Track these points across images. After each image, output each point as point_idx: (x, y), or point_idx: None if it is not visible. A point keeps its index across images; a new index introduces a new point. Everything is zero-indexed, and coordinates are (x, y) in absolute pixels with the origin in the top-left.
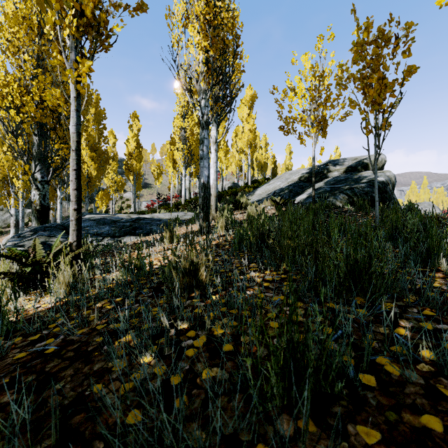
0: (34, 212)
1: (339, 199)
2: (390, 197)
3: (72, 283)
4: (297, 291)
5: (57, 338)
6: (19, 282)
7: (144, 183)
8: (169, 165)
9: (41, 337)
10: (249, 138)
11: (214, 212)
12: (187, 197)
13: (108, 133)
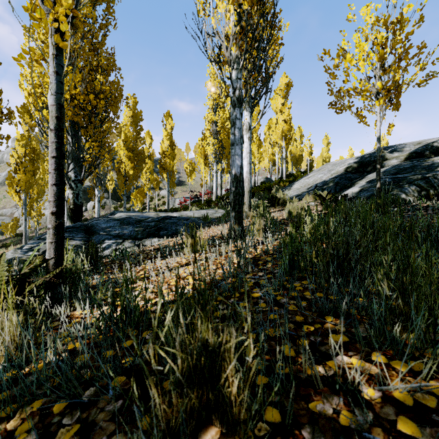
0: (68, 211)
1: (408, 192)
2: None
3: (15, 340)
4: None
5: None
6: None
7: (179, 180)
8: (201, 161)
9: None
10: (284, 130)
11: (247, 210)
12: (218, 194)
13: (145, 134)
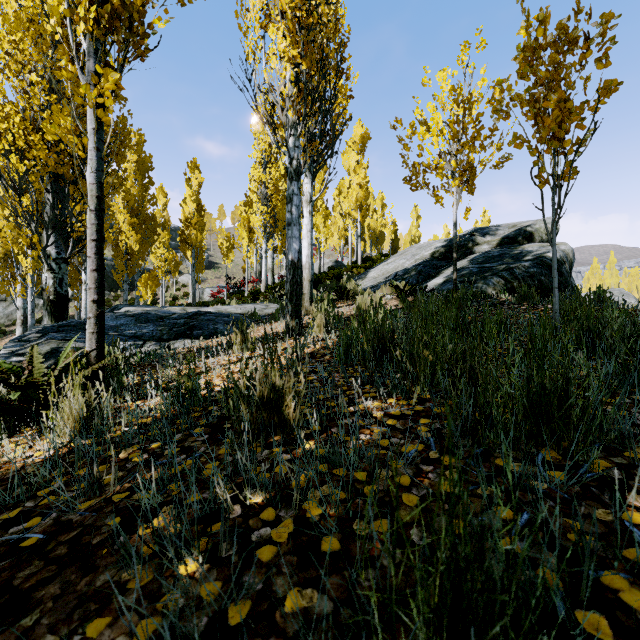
0: (46, 304)
1: (492, 285)
2: (567, 282)
3: (85, 417)
4: (442, 435)
5: (45, 517)
6: (6, 414)
7: (208, 261)
8: (244, 236)
9: (22, 514)
10: (359, 197)
11: (308, 304)
12: (269, 282)
13: (157, 190)
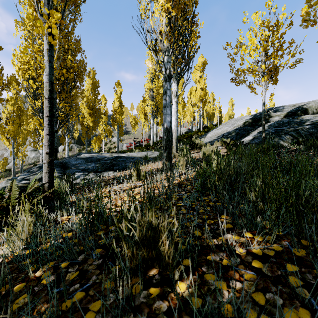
0: None
1: (285, 140)
2: None
3: (29, 232)
4: None
5: None
6: None
7: (125, 130)
8: (142, 117)
9: None
10: (201, 95)
11: (175, 152)
12: (154, 140)
13: (101, 97)
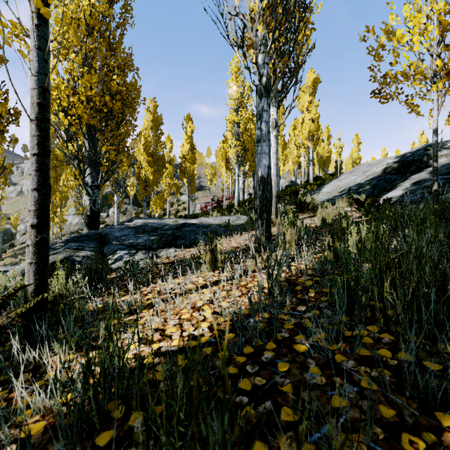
0: (85, 218)
1: None
2: None
3: None
4: None
5: None
6: None
7: (199, 185)
8: (222, 165)
9: None
10: (311, 129)
11: (274, 216)
12: (240, 198)
13: (166, 138)
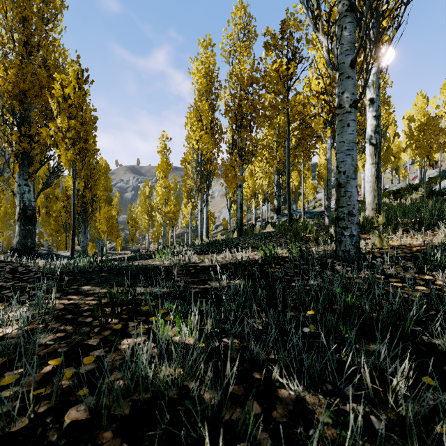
0: (275, 210)
1: None
2: None
3: None
4: None
5: None
6: None
7: None
8: None
9: None
10: None
11: None
12: None
13: None
